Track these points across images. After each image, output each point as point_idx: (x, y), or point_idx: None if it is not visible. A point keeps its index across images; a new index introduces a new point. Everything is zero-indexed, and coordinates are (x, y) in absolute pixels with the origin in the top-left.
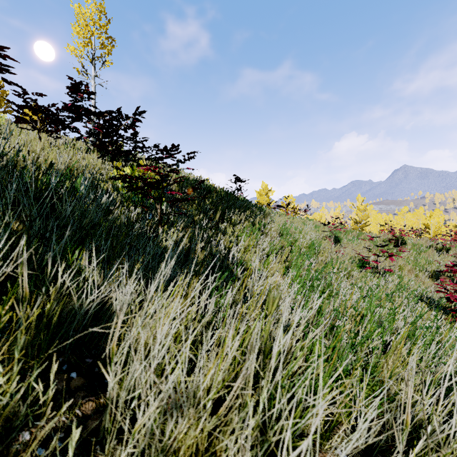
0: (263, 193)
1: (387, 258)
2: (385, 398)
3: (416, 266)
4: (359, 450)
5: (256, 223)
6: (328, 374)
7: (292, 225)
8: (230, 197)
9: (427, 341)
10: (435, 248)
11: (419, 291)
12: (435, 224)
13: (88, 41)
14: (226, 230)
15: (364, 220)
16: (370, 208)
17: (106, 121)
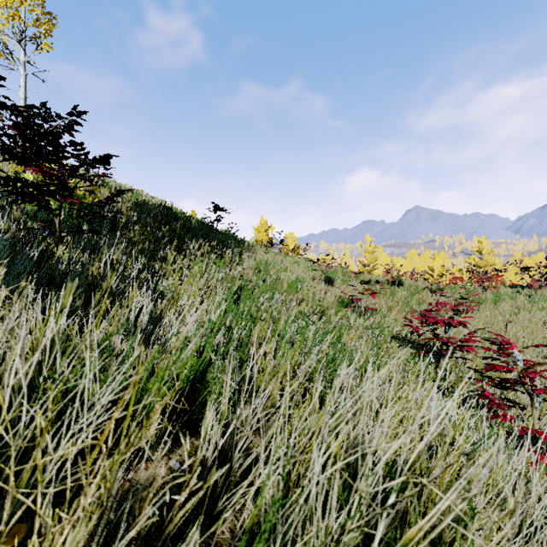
0: (261, 230)
1: (379, 298)
2: (264, 411)
3: (406, 306)
4: (204, 460)
5: (226, 256)
6: (158, 376)
7: (276, 262)
8: (202, 227)
9: (329, 356)
10: (429, 289)
11: (400, 330)
12: (438, 267)
13: (15, 13)
14: (174, 260)
15: (372, 263)
16: (380, 250)
17: (27, 119)
